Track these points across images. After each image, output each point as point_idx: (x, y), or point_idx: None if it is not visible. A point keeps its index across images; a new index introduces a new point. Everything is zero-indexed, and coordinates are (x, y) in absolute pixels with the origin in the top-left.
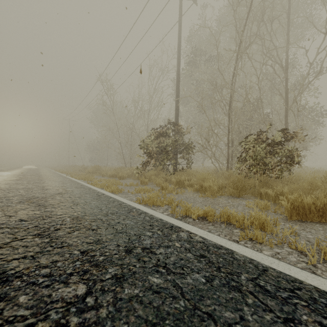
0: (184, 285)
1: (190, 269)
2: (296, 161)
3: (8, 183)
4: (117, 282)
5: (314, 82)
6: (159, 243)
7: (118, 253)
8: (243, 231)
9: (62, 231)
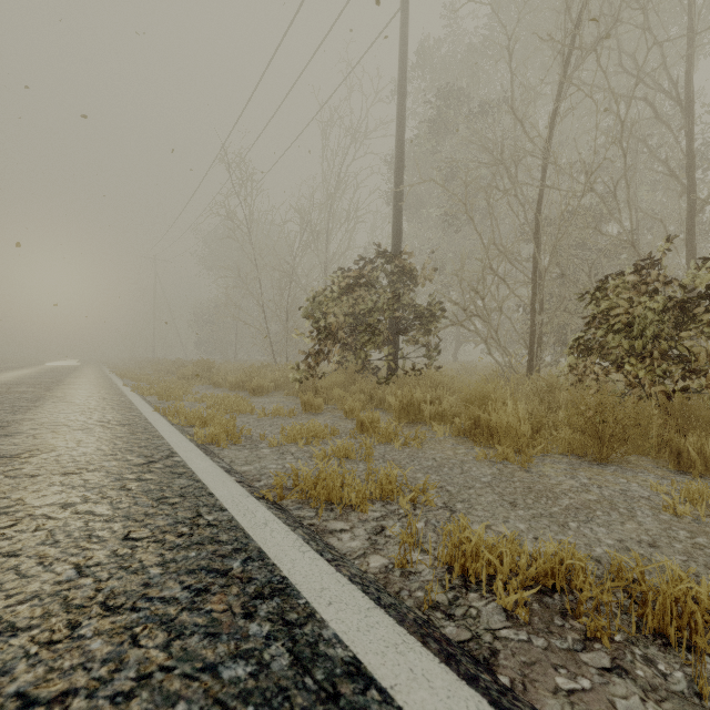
0: None
1: None
2: None
3: None
4: None
5: None
6: None
7: None
8: None
9: None
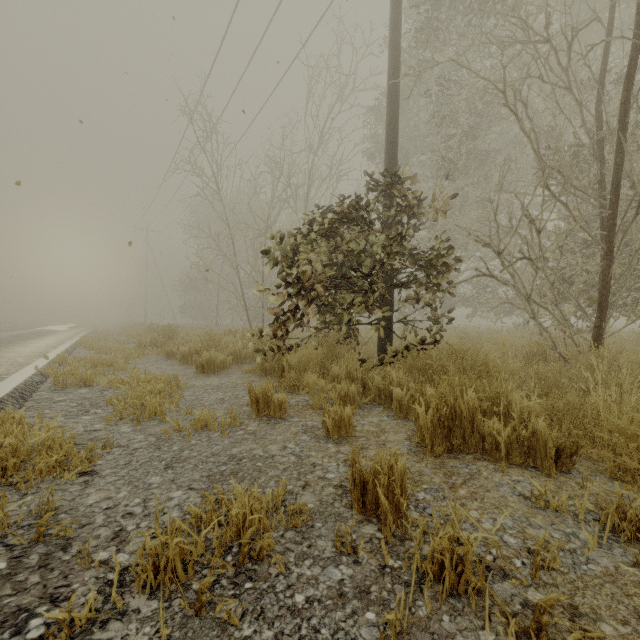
0: None
1: None
2: None
3: None
4: None
5: None
6: None
7: None
8: None
9: None
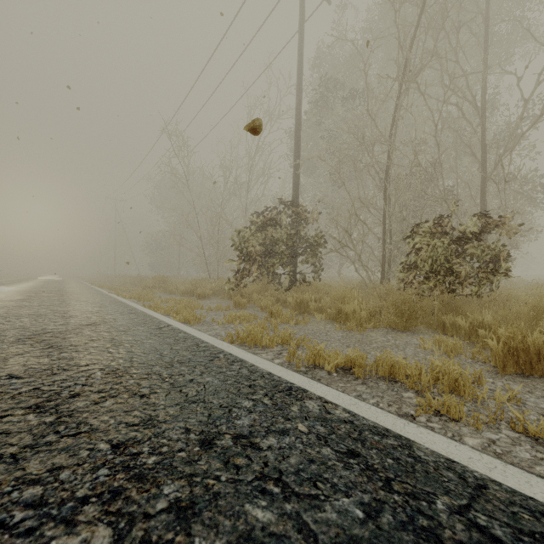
0: (320, 528)
1: (330, 484)
2: (504, 267)
3: (6, 306)
4: (178, 521)
5: (530, 134)
6: (266, 425)
7: (185, 448)
8: (420, 395)
9: (82, 398)
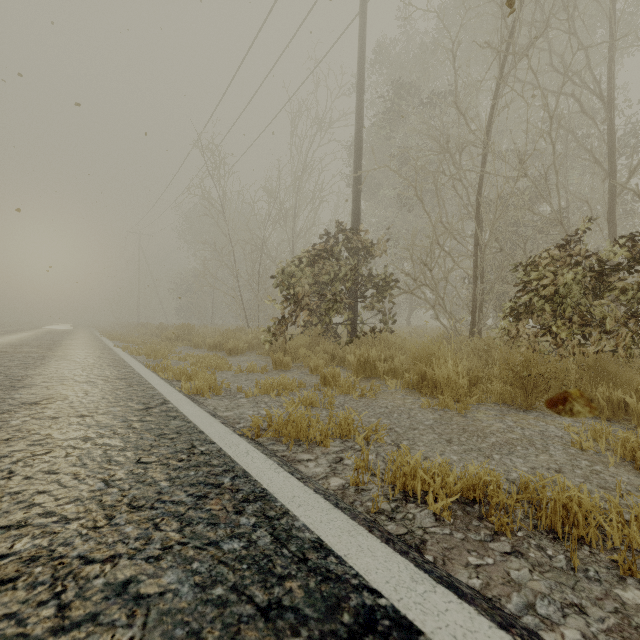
0: None
1: None
2: None
3: None
4: None
5: None
6: None
7: None
8: None
9: None
